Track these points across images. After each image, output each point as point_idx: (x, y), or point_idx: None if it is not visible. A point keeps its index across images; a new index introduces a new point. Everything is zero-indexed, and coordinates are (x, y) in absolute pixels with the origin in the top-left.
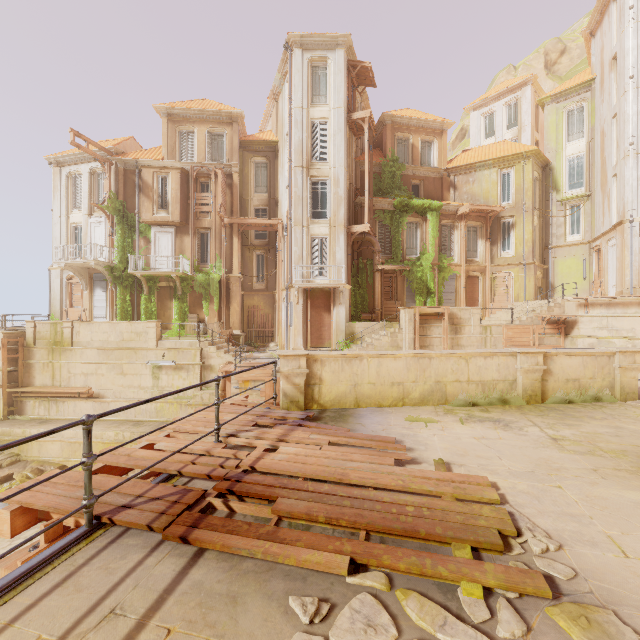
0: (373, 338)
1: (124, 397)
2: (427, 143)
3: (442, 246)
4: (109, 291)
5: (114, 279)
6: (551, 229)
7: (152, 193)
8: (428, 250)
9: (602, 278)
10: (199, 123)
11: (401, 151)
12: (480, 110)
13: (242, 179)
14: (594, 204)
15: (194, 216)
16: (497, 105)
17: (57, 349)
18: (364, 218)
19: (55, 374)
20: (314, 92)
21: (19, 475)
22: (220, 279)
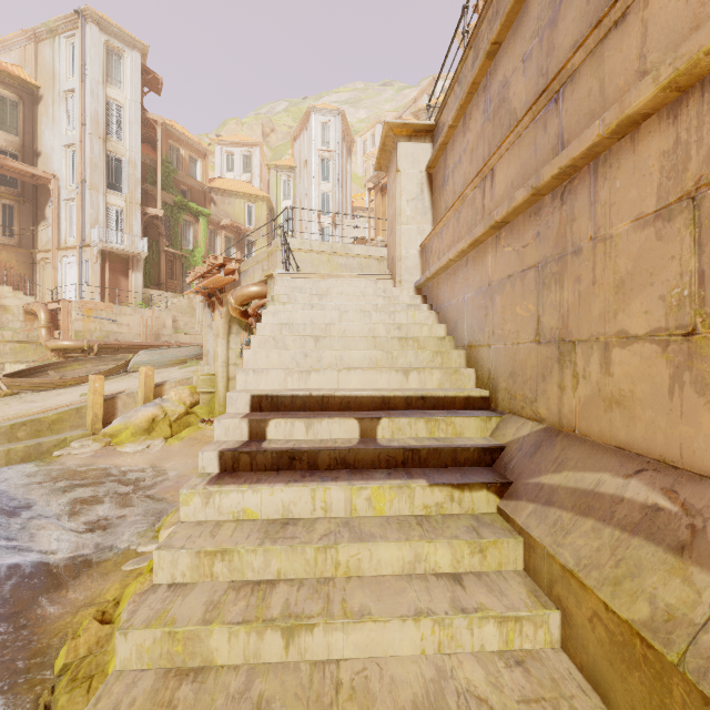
0: (173, 301)
1: None
2: (193, 159)
3: (209, 246)
4: None
5: None
6: None
7: None
8: (200, 246)
9: None
10: None
11: (172, 157)
12: (223, 147)
13: None
14: None
15: None
16: (236, 150)
17: None
18: (150, 204)
19: None
20: (109, 73)
21: None
22: None
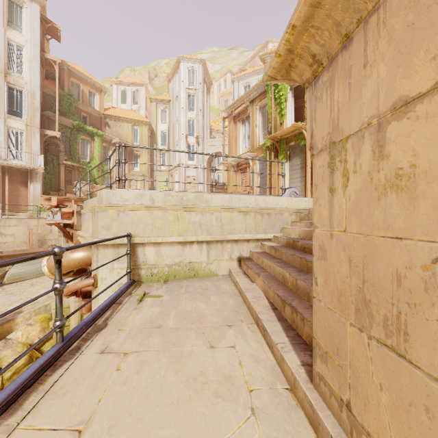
0: None
1: None
2: (92, 93)
3: (103, 158)
4: None
5: None
6: (155, 162)
7: None
8: (95, 158)
9: (173, 186)
10: None
11: (74, 91)
12: (119, 86)
13: None
14: (170, 155)
15: None
16: (128, 88)
17: None
18: (51, 127)
19: None
20: (10, 19)
21: None
22: None
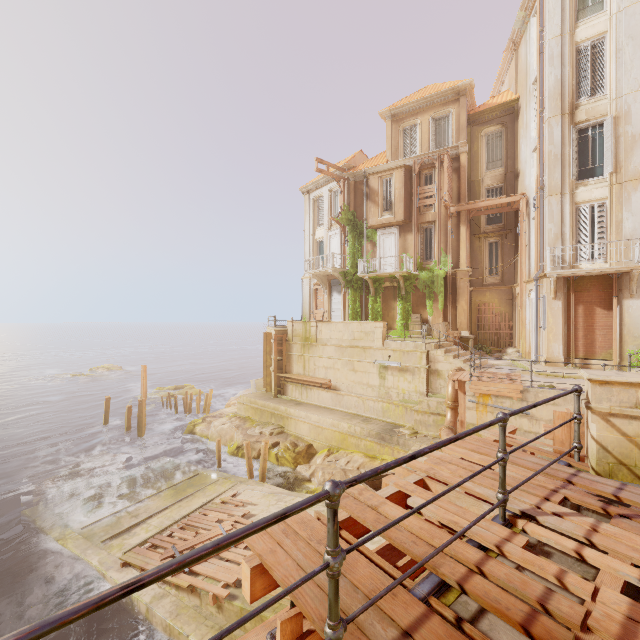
0: None
1: (355, 392)
2: None
3: None
4: (343, 294)
5: (346, 283)
6: None
7: (377, 198)
8: None
9: None
10: (422, 113)
11: None
12: None
13: (470, 159)
14: None
15: (417, 212)
16: None
17: (306, 344)
18: None
19: (305, 365)
20: (580, 5)
21: (283, 444)
22: (445, 275)
